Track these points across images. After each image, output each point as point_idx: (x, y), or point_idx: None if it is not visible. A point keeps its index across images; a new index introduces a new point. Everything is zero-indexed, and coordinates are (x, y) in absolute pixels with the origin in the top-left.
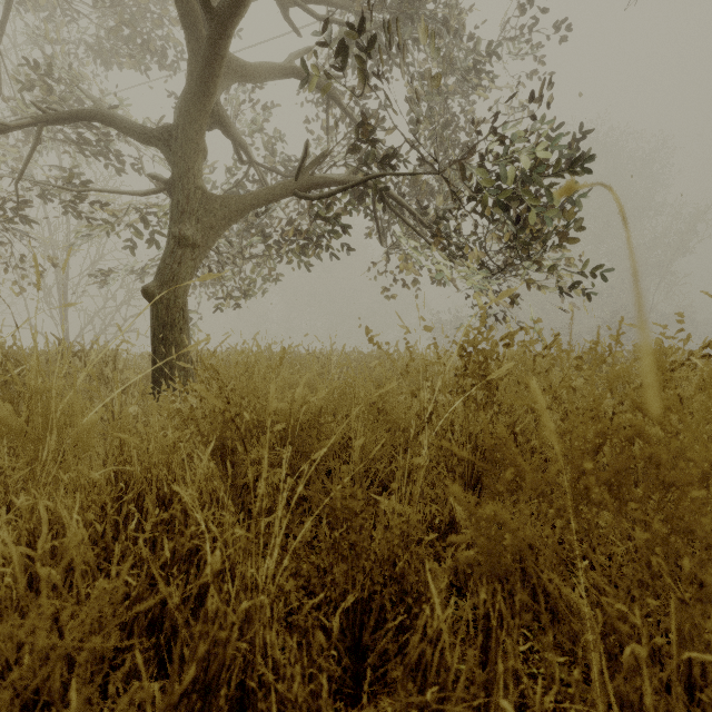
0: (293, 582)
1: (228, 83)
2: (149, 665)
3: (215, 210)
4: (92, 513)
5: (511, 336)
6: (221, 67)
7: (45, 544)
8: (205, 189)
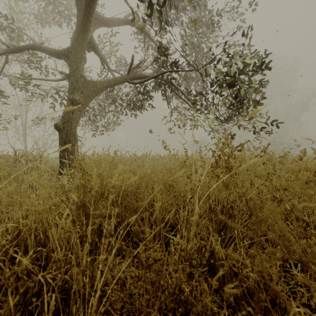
0: None
1: (97, 27)
2: None
3: (90, 87)
4: None
5: (242, 145)
6: (92, 17)
7: None
8: (85, 77)
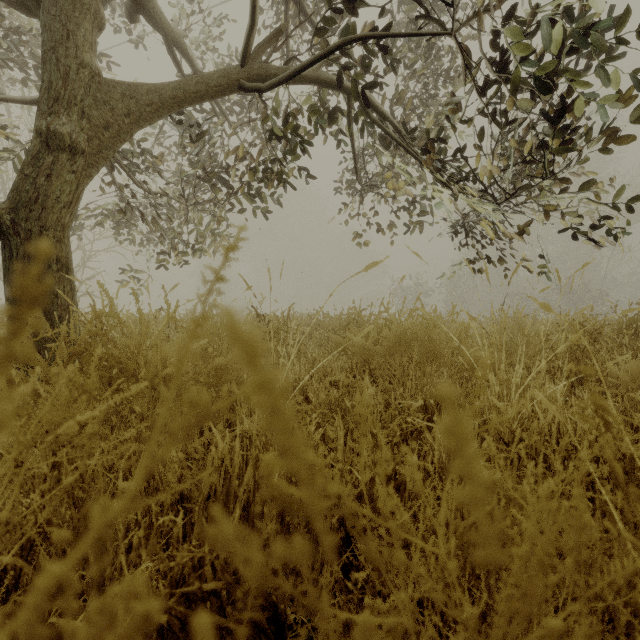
0: None
1: None
2: None
3: (111, 102)
4: None
5: None
6: None
7: None
8: (96, 70)
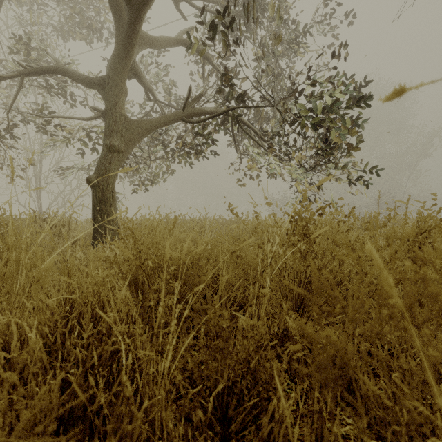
0: (181, 377)
1: (141, 49)
2: (84, 432)
3: (132, 129)
4: (48, 326)
5: (323, 209)
6: (136, 38)
7: (15, 348)
8: (126, 116)
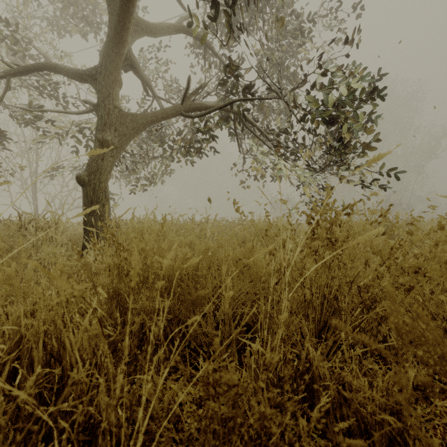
0: None
1: (137, 37)
2: None
3: (127, 123)
4: None
5: (351, 206)
6: (131, 21)
7: None
8: (120, 108)
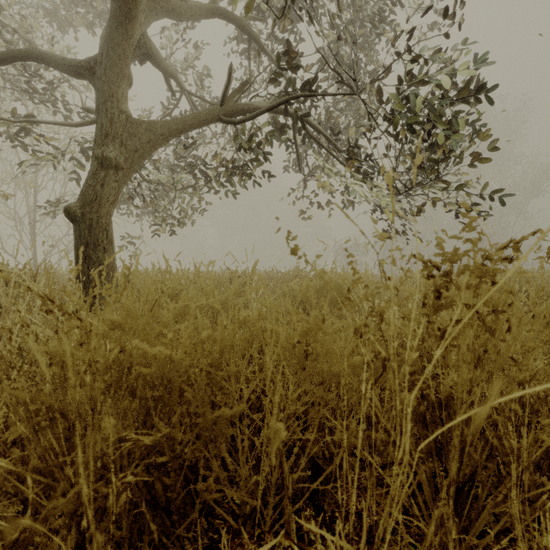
0: None
1: (154, 18)
2: None
3: (139, 135)
4: None
5: (514, 243)
6: None
7: None
8: (129, 114)
